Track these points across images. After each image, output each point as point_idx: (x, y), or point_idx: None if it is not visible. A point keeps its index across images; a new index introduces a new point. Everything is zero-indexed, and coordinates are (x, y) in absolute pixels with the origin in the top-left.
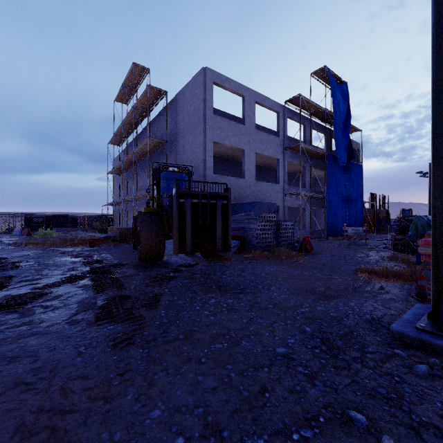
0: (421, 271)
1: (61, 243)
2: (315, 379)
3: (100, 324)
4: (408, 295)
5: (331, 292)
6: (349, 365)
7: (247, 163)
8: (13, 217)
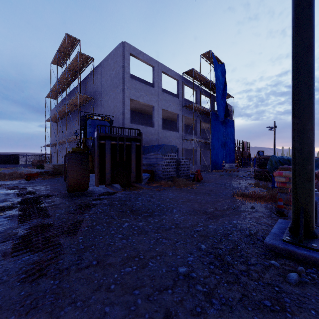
0: (276, 194)
1: (1, 177)
2: (213, 297)
3: (15, 256)
4: (271, 212)
5: (218, 212)
6: (239, 278)
7: (156, 116)
8: None
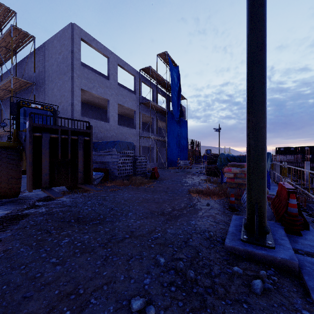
0: (226, 189)
1: None
2: None
3: None
4: (224, 208)
5: (176, 211)
6: (205, 300)
7: (111, 110)
8: None
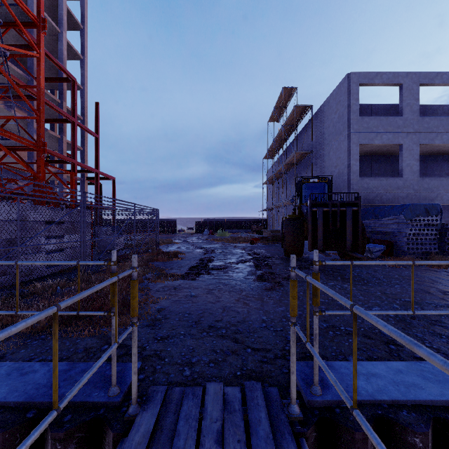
0: None
1: (233, 240)
2: None
3: (259, 281)
4: None
5: None
6: (410, 324)
7: (406, 158)
8: (203, 222)
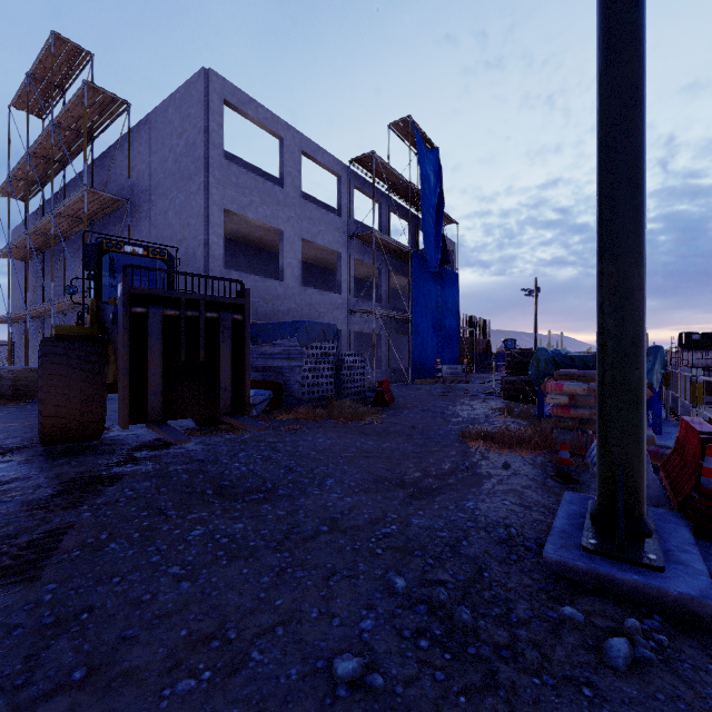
0: (551, 431)
1: None
2: None
3: None
4: (544, 475)
5: (431, 480)
6: (494, 673)
7: (287, 254)
8: None
